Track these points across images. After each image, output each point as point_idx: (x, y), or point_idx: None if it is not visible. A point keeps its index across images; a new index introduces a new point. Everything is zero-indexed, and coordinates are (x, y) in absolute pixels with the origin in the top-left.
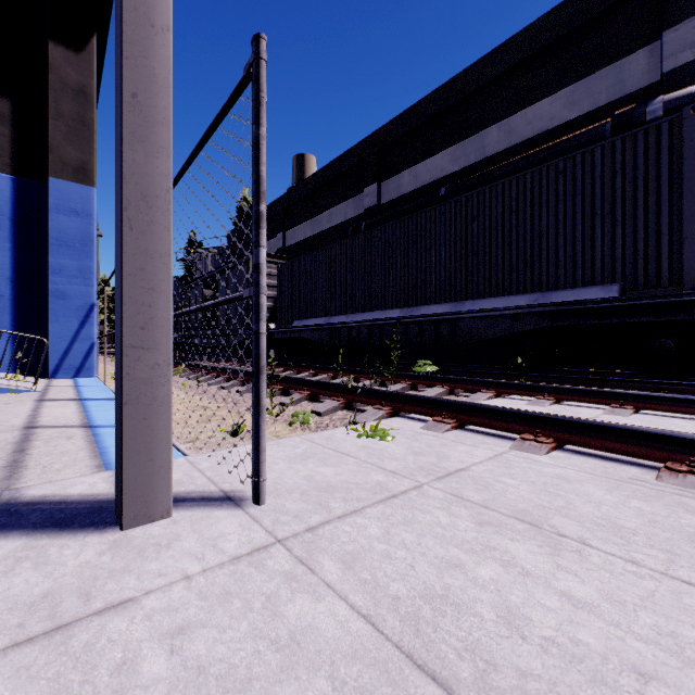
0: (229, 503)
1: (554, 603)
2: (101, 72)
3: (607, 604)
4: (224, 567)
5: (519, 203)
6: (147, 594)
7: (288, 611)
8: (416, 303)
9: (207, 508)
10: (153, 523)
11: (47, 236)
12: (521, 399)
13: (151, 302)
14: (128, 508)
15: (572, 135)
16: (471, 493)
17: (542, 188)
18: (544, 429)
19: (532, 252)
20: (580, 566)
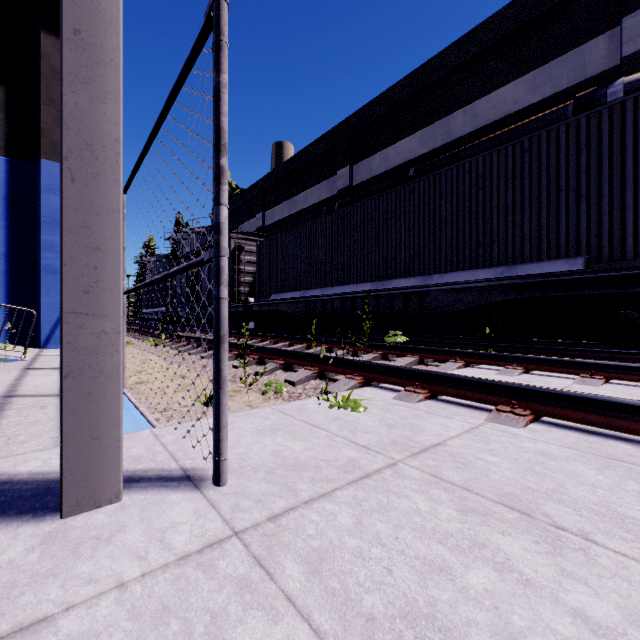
0: (187, 484)
1: (568, 628)
2: None
3: (635, 630)
4: (167, 570)
5: (486, 181)
6: (67, 610)
7: (235, 639)
8: (386, 277)
9: (163, 490)
10: (99, 510)
11: (38, 214)
12: (490, 368)
13: (97, 263)
14: (69, 493)
15: (535, 117)
16: (451, 472)
17: (508, 165)
18: (520, 400)
19: (498, 227)
20: (589, 571)
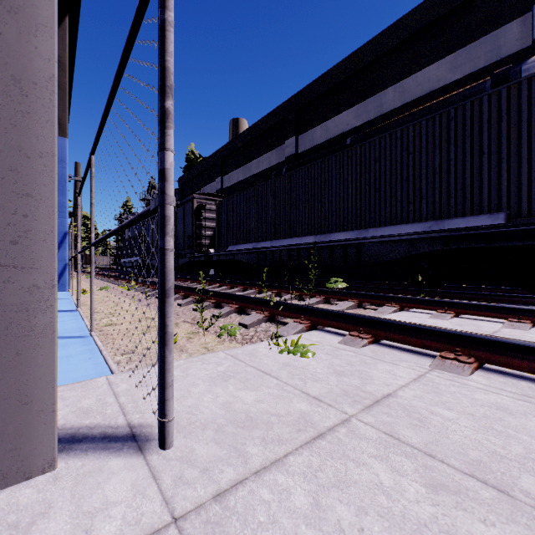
0: (131, 445)
1: None
2: (75, 48)
3: None
4: None
5: (415, 146)
6: None
7: None
8: (327, 231)
9: (103, 454)
10: (28, 482)
11: None
12: (423, 312)
13: (26, 211)
14: None
15: (457, 92)
16: (408, 431)
17: (435, 132)
18: (463, 347)
19: (427, 187)
20: None
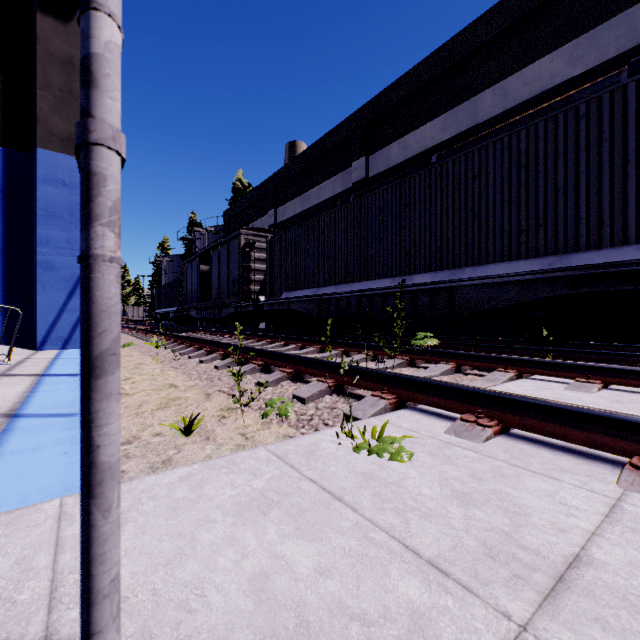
0: None
1: None
2: None
3: None
4: None
5: (529, 156)
6: None
7: None
8: (409, 272)
9: None
10: None
11: (34, 207)
12: (551, 380)
13: None
14: None
15: (580, 89)
16: None
17: (558, 136)
18: None
19: (546, 210)
20: None
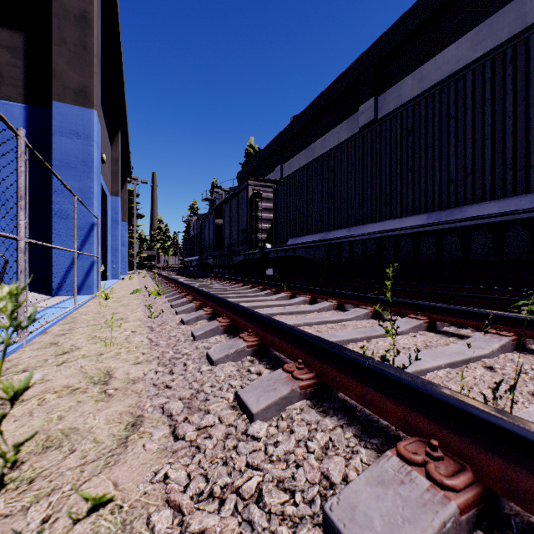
0: None
1: None
2: (117, 19)
3: None
4: None
5: None
6: None
7: None
8: (455, 203)
9: None
10: None
11: (51, 158)
12: None
13: None
14: None
15: None
16: None
17: None
18: None
19: None
20: None
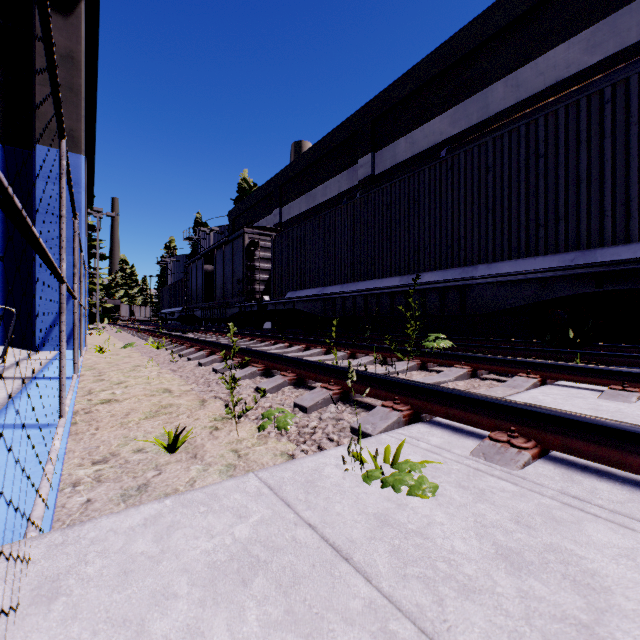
0: None
1: None
2: (97, 46)
3: None
4: None
5: (548, 145)
6: None
7: None
8: (418, 270)
9: None
10: None
11: (33, 204)
12: (580, 387)
13: None
14: None
15: (599, 76)
16: None
17: (581, 123)
18: None
19: (567, 202)
20: None
